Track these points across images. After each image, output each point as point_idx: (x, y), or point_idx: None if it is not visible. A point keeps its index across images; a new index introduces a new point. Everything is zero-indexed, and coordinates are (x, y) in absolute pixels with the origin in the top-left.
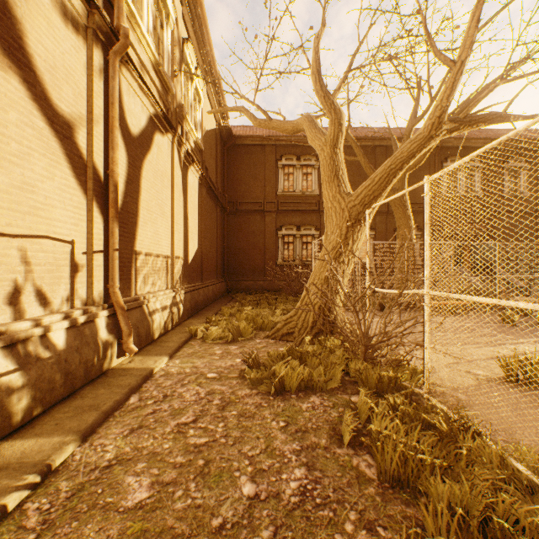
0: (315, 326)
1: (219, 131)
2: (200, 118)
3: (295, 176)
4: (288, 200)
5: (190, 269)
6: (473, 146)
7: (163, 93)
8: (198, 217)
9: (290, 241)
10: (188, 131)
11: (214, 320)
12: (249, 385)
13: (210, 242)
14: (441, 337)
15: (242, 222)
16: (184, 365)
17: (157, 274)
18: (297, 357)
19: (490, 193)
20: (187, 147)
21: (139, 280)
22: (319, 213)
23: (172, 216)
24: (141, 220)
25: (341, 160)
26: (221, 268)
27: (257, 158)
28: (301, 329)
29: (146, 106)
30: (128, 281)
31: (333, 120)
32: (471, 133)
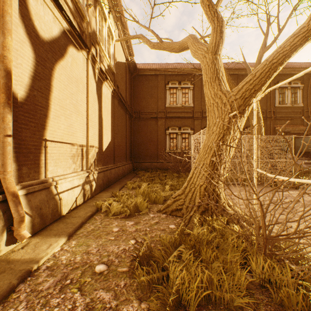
0: (201, 205)
1: (128, 65)
2: (113, 50)
3: (177, 95)
4: (173, 110)
5: (104, 155)
6: (296, 73)
7: (77, 16)
8: (111, 119)
9: (174, 137)
10: (102, 56)
11: (118, 195)
12: (138, 290)
13: (121, 137)
14: (307, 212)
15: (143, 125)
16: (77, 250)
17: (72, 159)
18: (190, 245)
19: (308, 104)
20: (100, 65)
21: (50, 164)
22: (193, 118)
23: (87, 115)
24: (53, 113)
25: (220, 64)
26: (129, 154)
27: (152, 83)
28: (189, 207)
29: (58, 19)
30: (35, 166)
31: (215, 27)
32: (294, 65)
